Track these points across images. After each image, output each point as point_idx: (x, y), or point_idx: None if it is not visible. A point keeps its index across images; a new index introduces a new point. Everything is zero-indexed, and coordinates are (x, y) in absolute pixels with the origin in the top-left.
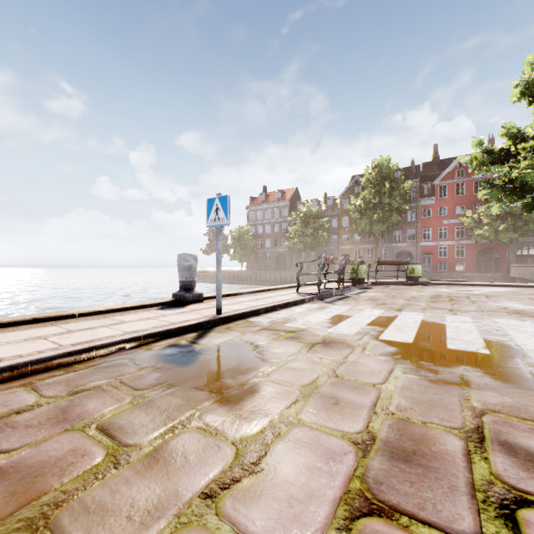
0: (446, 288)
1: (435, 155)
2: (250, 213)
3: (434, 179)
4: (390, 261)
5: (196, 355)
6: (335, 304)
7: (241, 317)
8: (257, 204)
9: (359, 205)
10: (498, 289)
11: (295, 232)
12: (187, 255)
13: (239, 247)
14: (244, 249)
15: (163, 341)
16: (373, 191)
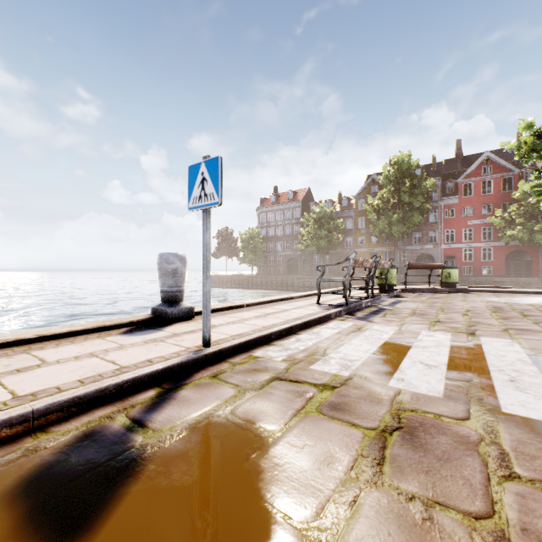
0: (495, 296)
1: (459, 151)
2: (261, 214)
3: (457, 177)
4: (423, 264)
5: (119, 481)
6: (373, 321)
7: (242, 349)
8: (268, 206)
9: (376, 205)
10: None
11: (308, 234)
12: (170, 255)
13: (248, 250)
14: (254, 252)
15: (80, 417)
16: (392, 189)
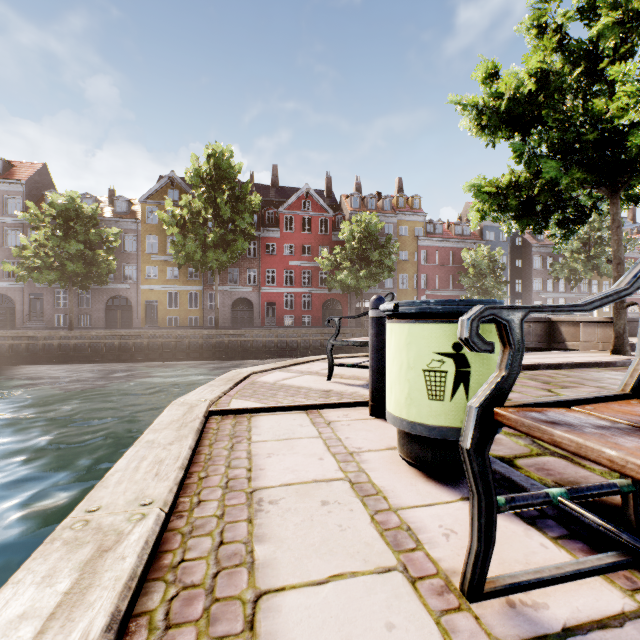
0: None
1: (275, 179)
2: None
3: (276, 207)
4: None
5: None
6: None
7: None
8: None
9: (181, 215)
10: None
11: (39, 247)
12: None
13: None
14: None
15: None
16: (206, 195)
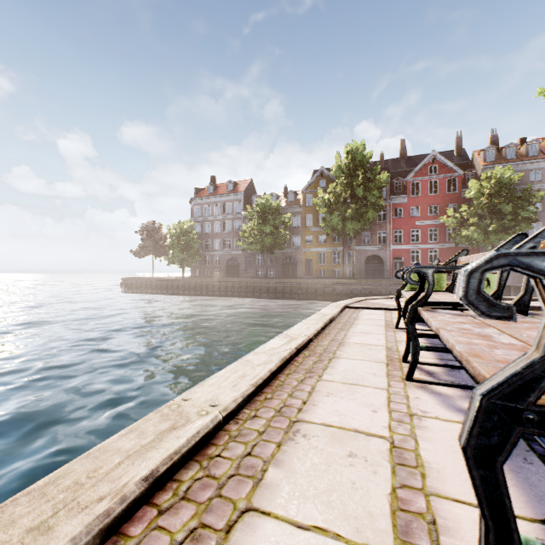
0: None
1: (403, 151)
2: (195, 207)
3: (403, 176)
4: None
5: None
6: None
7: None
8: (203, 197)
9: (328, 199)
10: None
11: (251, 230)
12: None
13: (179, 248)
14: (187, 250)
15: None
16: (345, 182)
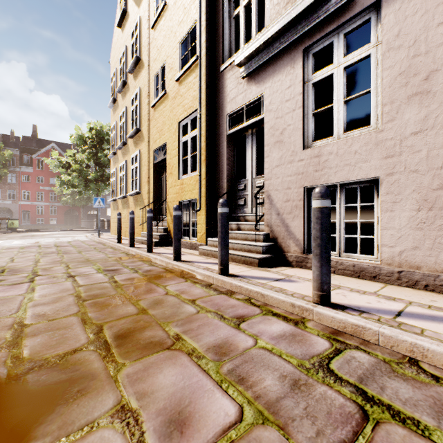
0: (35, 233)
1: (35, 134)
2: None
3: (33, 153)
4: None
5: None
6: None
7: None
8: None
9: None
10: (62, 232)
11: None
12: None
13: None
14: None
15: None
16: None
